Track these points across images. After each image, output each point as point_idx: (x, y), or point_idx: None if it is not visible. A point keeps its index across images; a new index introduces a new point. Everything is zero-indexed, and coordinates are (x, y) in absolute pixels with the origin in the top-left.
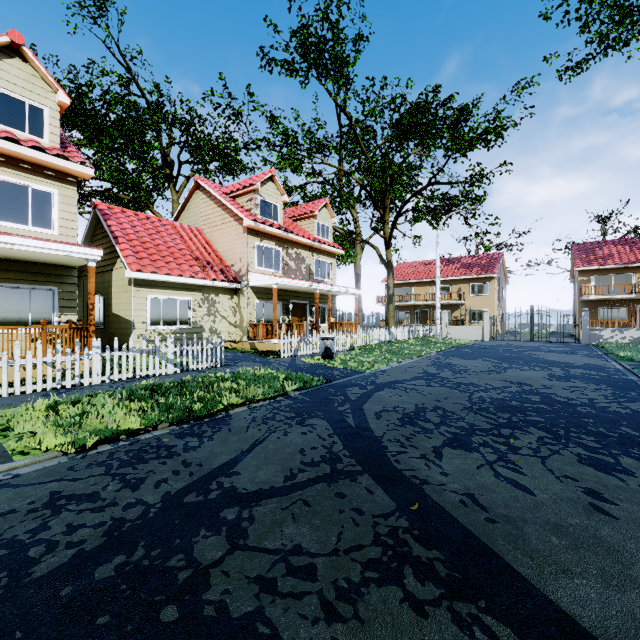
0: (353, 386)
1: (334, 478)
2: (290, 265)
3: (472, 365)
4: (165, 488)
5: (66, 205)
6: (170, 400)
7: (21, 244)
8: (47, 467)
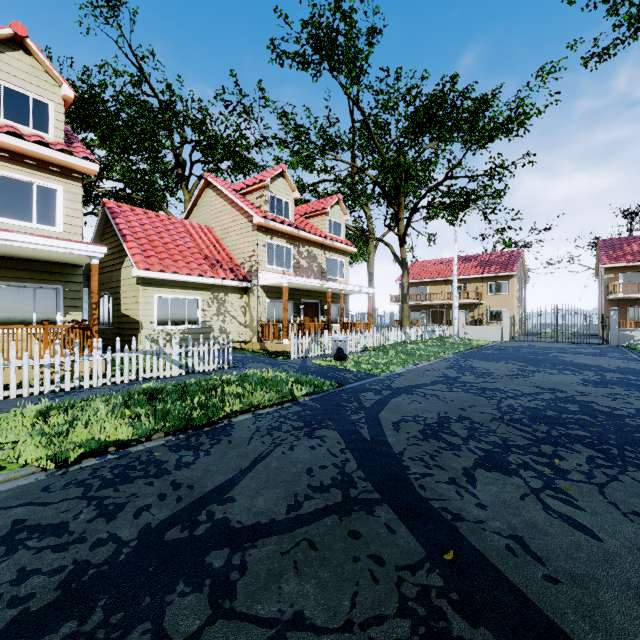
0: (367, 391)
1: (347, 509)
2: (301, 263)
3: (495, 368)
4: (146, 518)
5: (71, 202)
6: (168, 406)
7: (21, 241)
8: (20, 486)
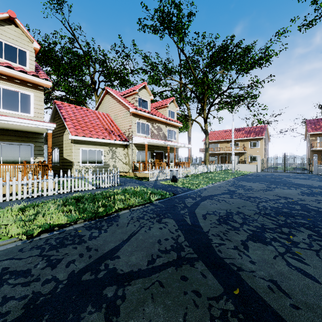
0: (188, 198)
1: (179, 263)
2: (154, 132)
3: (254, 186)
4: (72, 267)
5: (38, 101)
6: (86, 206)
7: (12, 121)
8: (8, 248)
